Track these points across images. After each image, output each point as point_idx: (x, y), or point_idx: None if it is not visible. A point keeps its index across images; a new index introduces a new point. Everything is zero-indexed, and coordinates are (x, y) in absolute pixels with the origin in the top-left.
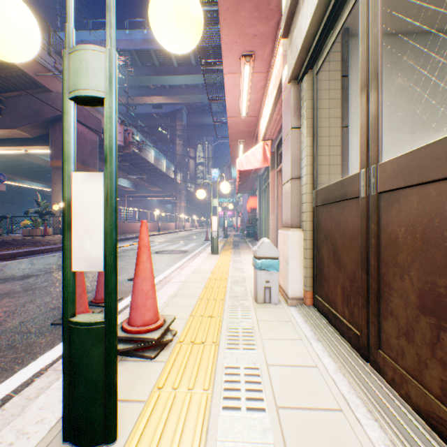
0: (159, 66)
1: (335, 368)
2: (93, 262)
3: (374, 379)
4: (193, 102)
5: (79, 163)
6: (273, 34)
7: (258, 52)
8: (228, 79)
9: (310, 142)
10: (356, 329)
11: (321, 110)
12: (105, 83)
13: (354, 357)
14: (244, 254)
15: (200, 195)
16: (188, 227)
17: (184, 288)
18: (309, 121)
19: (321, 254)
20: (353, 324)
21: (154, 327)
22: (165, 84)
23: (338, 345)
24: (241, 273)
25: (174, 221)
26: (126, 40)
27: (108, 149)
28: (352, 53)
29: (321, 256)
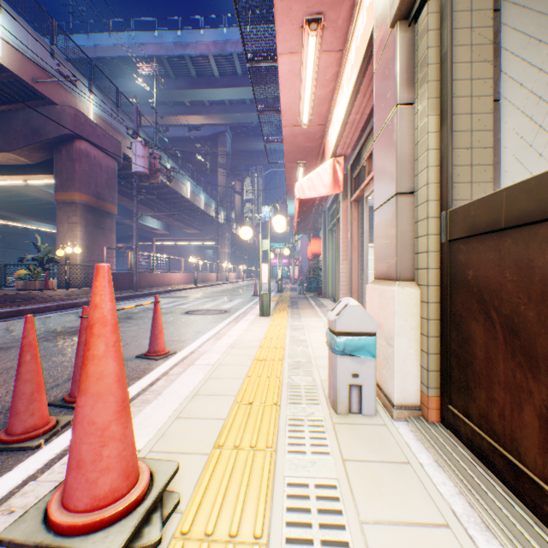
0: (196, 76)
1: None
2: None
3: None
4: (239, 122)
5: (91, 196)
6: None
7: (330, 15)
8: (283, 64)
9: (436, 125)
10: None
11: (456, 64)
12: None
13: None
14: (305, 316)
15: (245, 235)
16: (232, 278)
17: (214, 377)
18: (434, 85)
19: (467, 332)
20: None
21: (116, 513)
22: (204, 99)
23: None
24: (303, 348)
25: (215, 271)
26: (155, 44)
27: None
28: None
29: (467, 336)
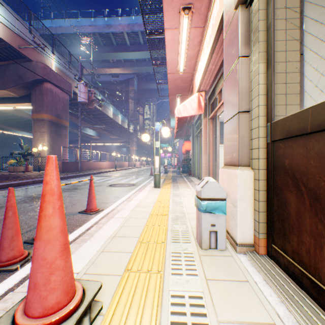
0: (116, 45)
1: None
2: None
3: None
4: (142, 72)
5: (53, 116)
6: None
7: (196, 5)
8: (168, 35)
9: (263, 69)
10: None
11: (276, 31)
12: None
13: None
14: (181, 188)
15: (145, 139)
16: (138, 165)
17: (126, 225)
18: (263, 44)
19: (284, 198)
20: None
21: (59, 318)
22: (121, 58)
23: None
24: (180, 207)
25: (127, 161)
26: (92, 25)
27: None
28: None
29: (284, 201)
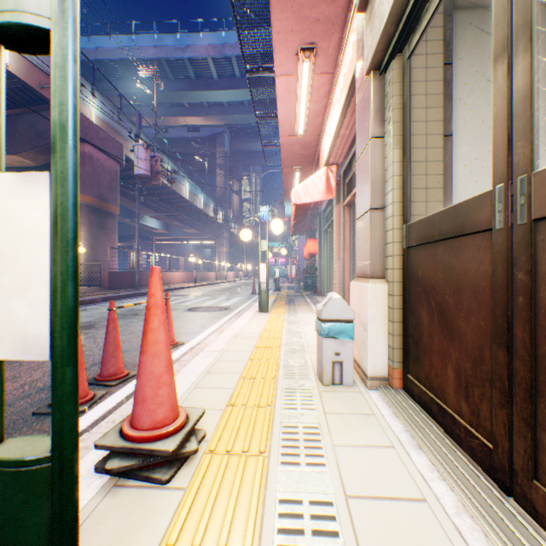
0: (195, 78)
1: (456, 504)
2: (31, 344)
3: (529, 531)
4: (237, 123)
5: (95, 197)
6: (342, 18)
7: (321, 45)
8: (280, 84)
9: (399, 156)
10: (485, 437)
11: (415, 110)
12: (51, 1)
13: (484, 484)
14: (301, 312)
15: (245, 237)
16: (231, 277)
17: (222, 360)
18: (398, 126)
19: (418, 317)
20: (478, 428)
21: (169, 431)
22: (203, 101)
23: (453, 460)
24: (298, 338)
25: (213, 270)
26: (155, 46)
27: (57, 126)
28: (456, 33)
29: (418, 320)
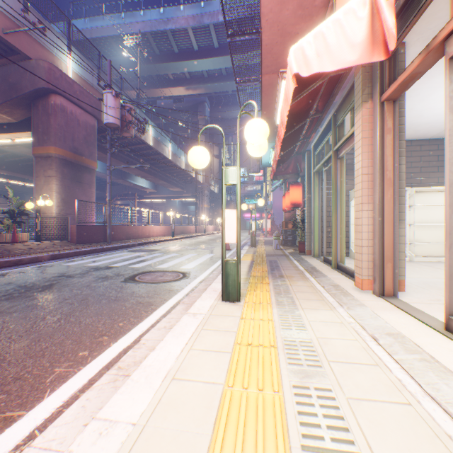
0: (177, 50)
1: None
2: None
3: None
4: (216, 91)
5: (68, 150)
6: None
7: None
8: None
9: None
10: None
11: None
12: None
13: None
14: (303, 303)
15: (196, 159)
16: (210, 230)
17: None
18: None
19: None
20: None
21: None
22: (185, 71)
23: None
24: None
25: (194, 224)
26: (141, 22)
27: None
28: None
29: None
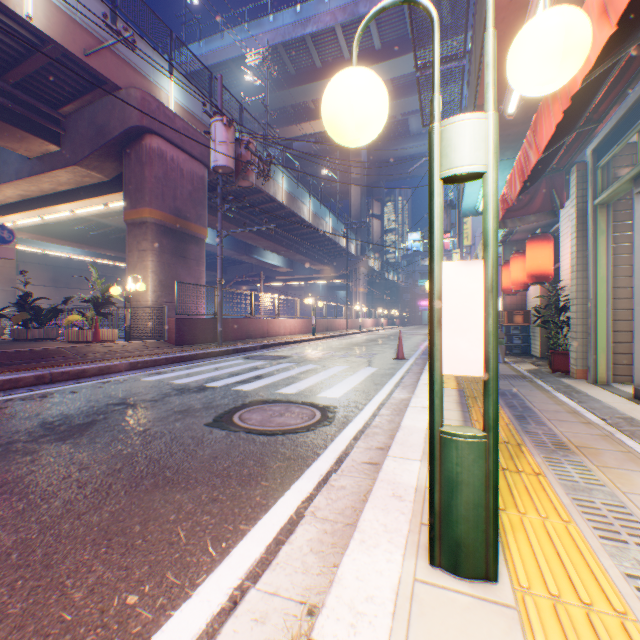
0: (320, 64)
1: None
2: None
3: None
4: None
5: (167, 213)
6: None
7: None
8: None
9: None
10: None
11: None
12: None
13: None
14: None
15: (345, 104)
16: (368, 326)
17: None
18: None
19: None
20: None
21: None
22: None
23: None
24: None
25: (343, 317)
26: (270, 31)
27: None
28: None
29: None
